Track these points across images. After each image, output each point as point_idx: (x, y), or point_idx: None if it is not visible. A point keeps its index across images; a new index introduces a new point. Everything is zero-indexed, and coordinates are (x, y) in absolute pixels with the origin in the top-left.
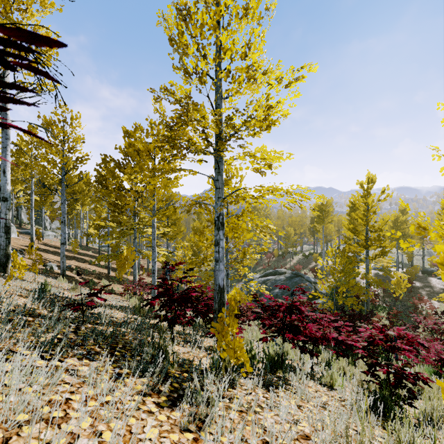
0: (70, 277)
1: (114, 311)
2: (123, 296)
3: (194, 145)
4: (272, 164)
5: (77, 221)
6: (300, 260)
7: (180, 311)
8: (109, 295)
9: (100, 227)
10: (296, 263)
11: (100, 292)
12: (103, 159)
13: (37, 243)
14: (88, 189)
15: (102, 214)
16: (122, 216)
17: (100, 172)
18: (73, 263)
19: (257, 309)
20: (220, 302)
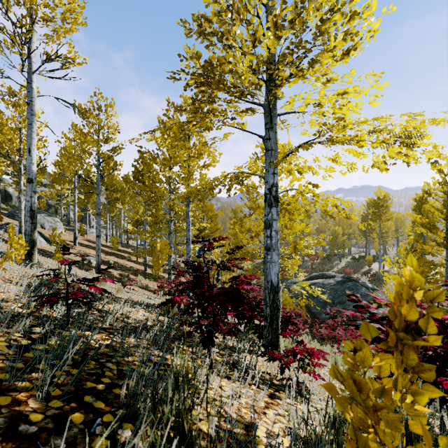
0: (106, 272)
1: (137, 310)
2: (158, 294)
3: (239, 78)
4: (344, 118)
5: (119, 220)
6: (350, 263)
7: (219, 315)
8: (142, 292)
9: (138, 224)
10: (345, 266)
11: (97, 279)
12: (138, 150)
13: (81, 239)
14: (128, 188)
15: (140, 210)
16: (159, 214)
17: (137, 168)
18: (112, 259)
19: (376, 324)
20: (274, 305)
